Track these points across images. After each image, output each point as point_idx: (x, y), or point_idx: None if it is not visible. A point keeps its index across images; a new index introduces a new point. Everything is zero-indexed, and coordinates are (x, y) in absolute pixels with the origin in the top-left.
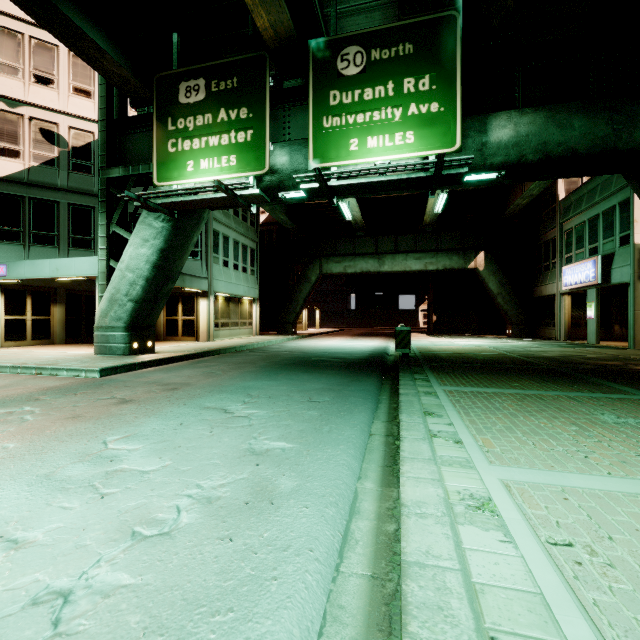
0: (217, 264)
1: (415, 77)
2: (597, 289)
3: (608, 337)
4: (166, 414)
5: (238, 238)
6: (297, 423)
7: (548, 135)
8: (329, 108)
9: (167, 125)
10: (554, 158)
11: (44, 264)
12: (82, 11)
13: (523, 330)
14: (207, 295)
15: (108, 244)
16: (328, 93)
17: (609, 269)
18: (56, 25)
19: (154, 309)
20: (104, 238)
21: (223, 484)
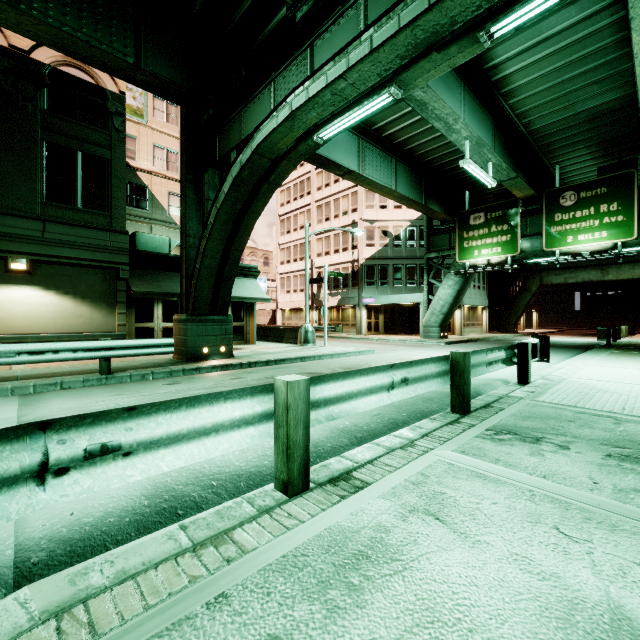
0: None
1: (607, 204)
2: None
3: None
4: None
5: None
6: None
7: None
8: (554, 222)
9: (463, 235)
10: None
11: (393, 297)
12: (433, 201)
13: None
14: (460, 307)
15: (428, 288)
16: (554, 215)
17: None
18: (428, 212)
19: (449, 317)
20: (426, 285)
21: None
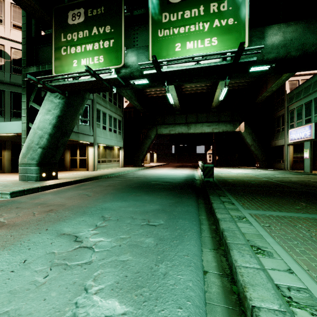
0: (99, 128)
1: (218, 2)
2: (310, 142)
3: (313, 168)
4: (21, 244)
5: (111, 114)
6: (134, 258)
7: (305, 39)
8: (162, 24)
9: (61, 38)
10: (309, 54)
11: None
12: None
13: (265, 164)
14: (93, 145)
15: (27, 113)
16: (161, 14)
17: None
18: None
19: (56, 153)
20: (25, 109)
21: None
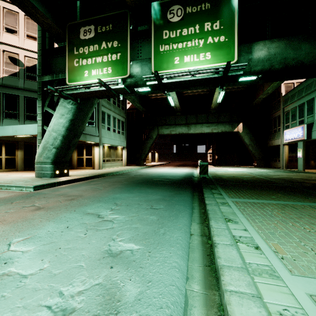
0: (104, 129)
1: (211, 22)
2: (303, 142)
3: (307, 167)
4: (60, 218)
5: (115, 116)
6: (143, 226)
7: (287, 54)
8: (163, 40)
9: (73, 51)
10: (290, 67)
11: (9, 128)
12: None
13: (262, 163)
14: (98, 145)
15: (43, 117)
16: (162, 32)
17: (310, 131)
18: None
19: (68, 152)
20: (40, 114)
21: (81, 291)
